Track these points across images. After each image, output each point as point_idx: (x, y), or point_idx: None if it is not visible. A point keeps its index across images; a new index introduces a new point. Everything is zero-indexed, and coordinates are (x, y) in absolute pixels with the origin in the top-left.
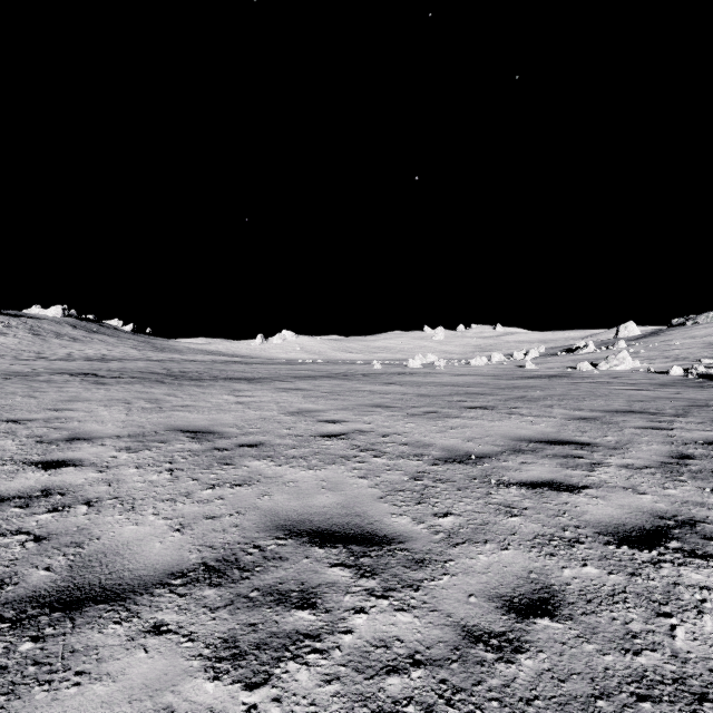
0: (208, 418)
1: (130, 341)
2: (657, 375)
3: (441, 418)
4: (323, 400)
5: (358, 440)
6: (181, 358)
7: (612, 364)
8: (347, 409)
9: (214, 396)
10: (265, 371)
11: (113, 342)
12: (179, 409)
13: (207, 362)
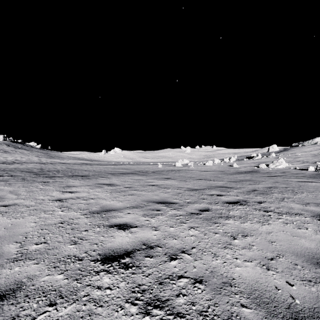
0: (10, 224)
1: (37, 153)
2: (303, 171)
3: (216, 218)
4: (123, 195)
5: (143, 270)
6: (59, 161)
7: (276, 165)
8: (138, 206)
9: (46, 192)
10: (98, 170)
11: (27, 153)
12: (0, 209)
13: (71, 164)
